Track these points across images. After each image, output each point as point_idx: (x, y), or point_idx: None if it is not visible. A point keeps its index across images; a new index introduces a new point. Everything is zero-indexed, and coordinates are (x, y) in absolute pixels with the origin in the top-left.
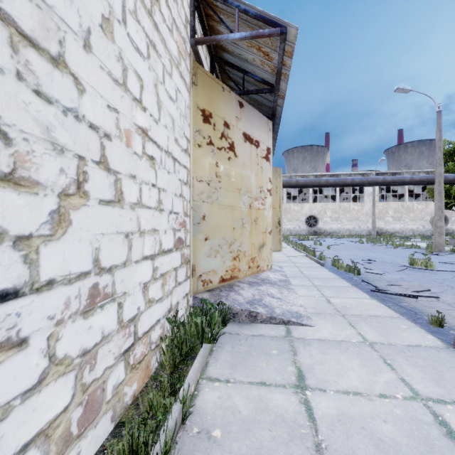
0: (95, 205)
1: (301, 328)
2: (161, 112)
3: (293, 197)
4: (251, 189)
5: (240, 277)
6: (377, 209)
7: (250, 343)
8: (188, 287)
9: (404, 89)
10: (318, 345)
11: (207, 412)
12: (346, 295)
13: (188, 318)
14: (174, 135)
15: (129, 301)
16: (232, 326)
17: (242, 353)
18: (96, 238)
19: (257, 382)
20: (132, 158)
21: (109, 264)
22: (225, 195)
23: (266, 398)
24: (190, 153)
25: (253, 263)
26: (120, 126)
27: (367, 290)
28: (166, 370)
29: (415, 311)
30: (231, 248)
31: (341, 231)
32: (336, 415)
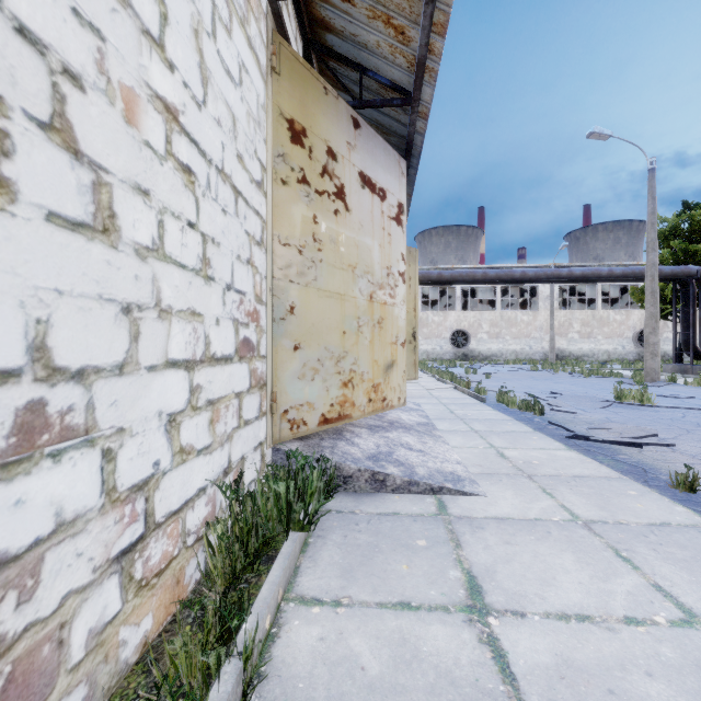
0: (36, 221)
1: (463, 500)
2: (207, 90)
3: (432, 302)
4: (372, 269)
5: (355, 417)
6: (556, 320)
7: (376, 527)
8: (263, 431)
9: (601, 134)
10: (497, 529)
11: (296, 673)
12: (528, 445)
13: (262, 485)
14: (236, 146)
15: (133, 448)
16: (343, 499)
17: (362, 547)
18: (38, 297)
19: (393, 603)
20: (140, 151)
21: (77, 361)
22: (330, 274)
23: (415, 636)
24: (267, 192)
25: (376, 393)
26: (109, 71)
27: (559, 436)
28: (216, 586)
29: (643, 468)
30: (339, 366)
31: (504, 354)
32: (554, 666)
